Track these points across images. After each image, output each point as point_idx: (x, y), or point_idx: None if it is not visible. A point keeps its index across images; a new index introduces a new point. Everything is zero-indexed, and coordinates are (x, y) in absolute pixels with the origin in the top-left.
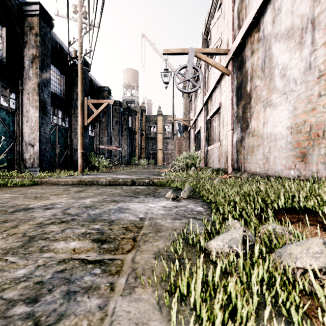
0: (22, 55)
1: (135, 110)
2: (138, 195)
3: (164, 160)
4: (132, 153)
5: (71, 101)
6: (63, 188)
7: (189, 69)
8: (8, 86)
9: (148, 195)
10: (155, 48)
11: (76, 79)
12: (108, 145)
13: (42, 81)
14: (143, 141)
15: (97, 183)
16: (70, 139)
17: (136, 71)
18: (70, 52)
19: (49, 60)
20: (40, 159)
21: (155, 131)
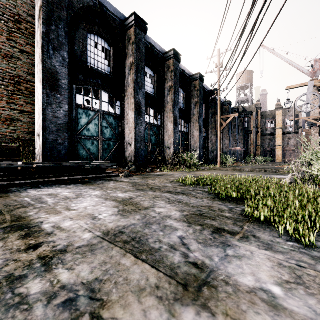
0: (190, 103)
1: (251, 111)
2: (272, 174)
3: (285, 157)
4: (247, 150)
5: (208, 119)
6: (230, 171)
7: (308, 96)
8: (186, 121)
9: (278, 175)
10: (274, 52)
11: (211, 104)
12: (229, 146)
13: (199, 115)
14: (258, 138)
15: (243, 171)
16: (207, 144)
17: (250, 71)
18: (207, 88)
19: (202, 101)
20: (199, 158)
21: (272, 126)
